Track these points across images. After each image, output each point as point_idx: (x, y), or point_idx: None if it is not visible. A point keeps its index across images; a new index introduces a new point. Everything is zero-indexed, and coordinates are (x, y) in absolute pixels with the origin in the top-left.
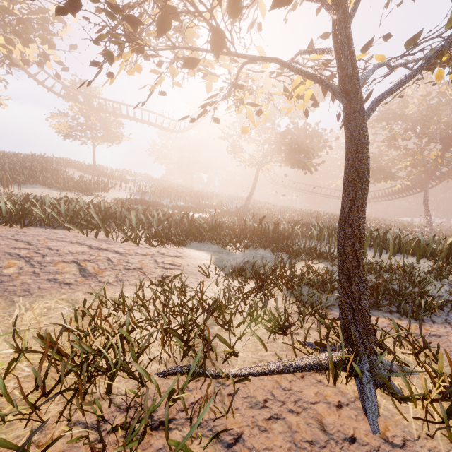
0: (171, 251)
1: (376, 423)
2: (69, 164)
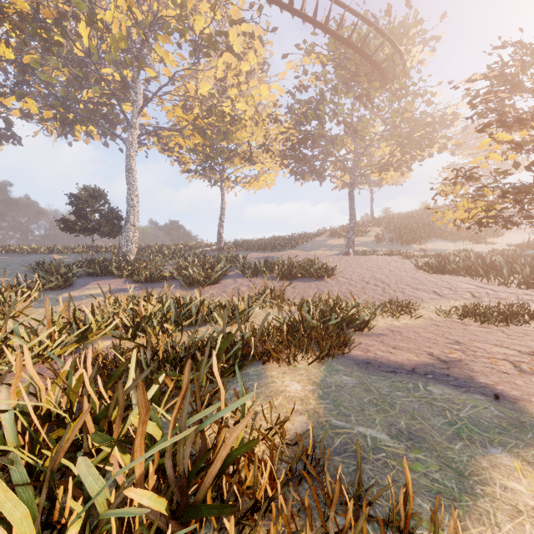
0: None
1: None
2: None
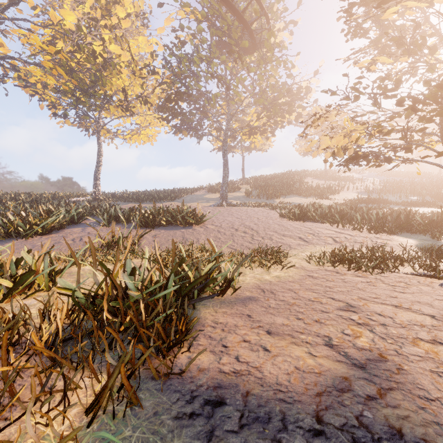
0: (384, 237)
1: (441, 285)
2: (307, 174)
